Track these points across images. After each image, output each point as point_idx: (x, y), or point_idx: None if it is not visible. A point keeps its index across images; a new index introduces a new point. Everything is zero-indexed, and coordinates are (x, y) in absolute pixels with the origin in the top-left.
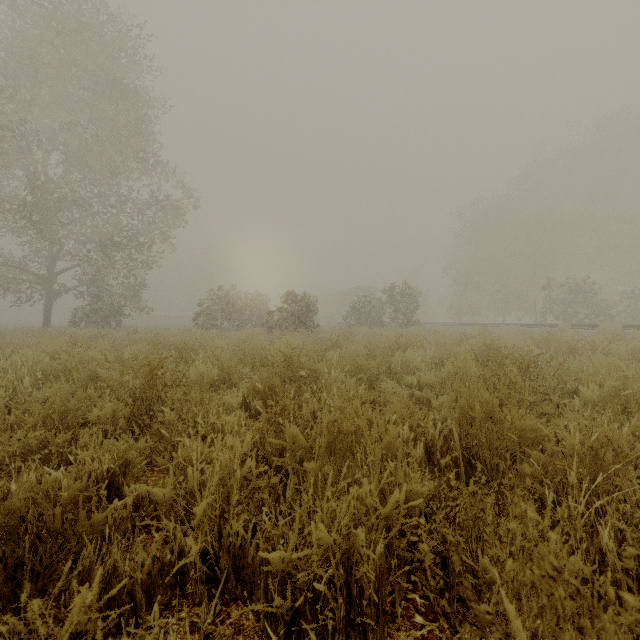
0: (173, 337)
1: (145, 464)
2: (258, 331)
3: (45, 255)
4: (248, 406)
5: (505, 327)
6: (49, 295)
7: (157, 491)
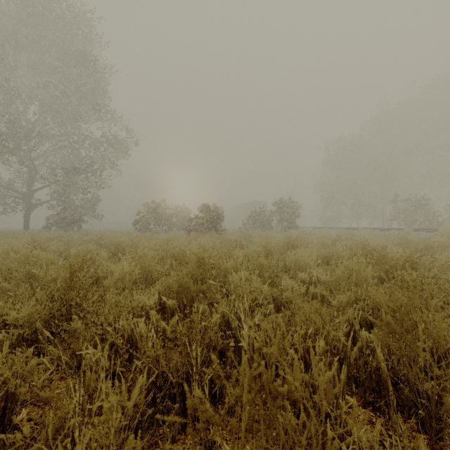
0: (114, 238)
1: (56, 370)
2: (180, 233)
3: (26, 178)
4: (164, 303)
5: (363, 230)
6: (28, 207)
7: None
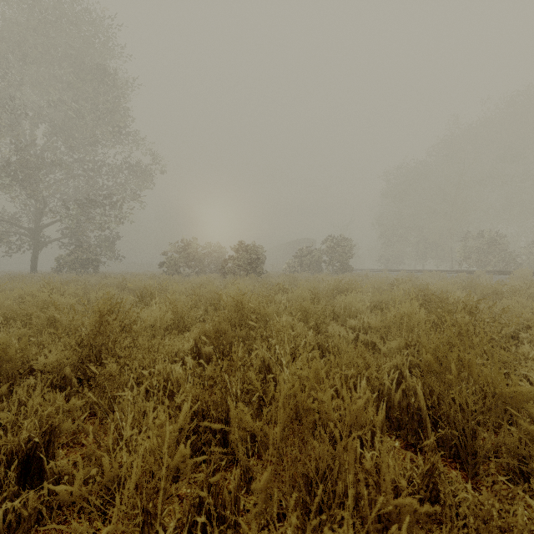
0: (138, 282)
1: (88, 416)
2: (214, 276)
3: (33, 211)
4: (199, 350)
5: (428, 273)
6: (36, 245)
7: (62, 488)
